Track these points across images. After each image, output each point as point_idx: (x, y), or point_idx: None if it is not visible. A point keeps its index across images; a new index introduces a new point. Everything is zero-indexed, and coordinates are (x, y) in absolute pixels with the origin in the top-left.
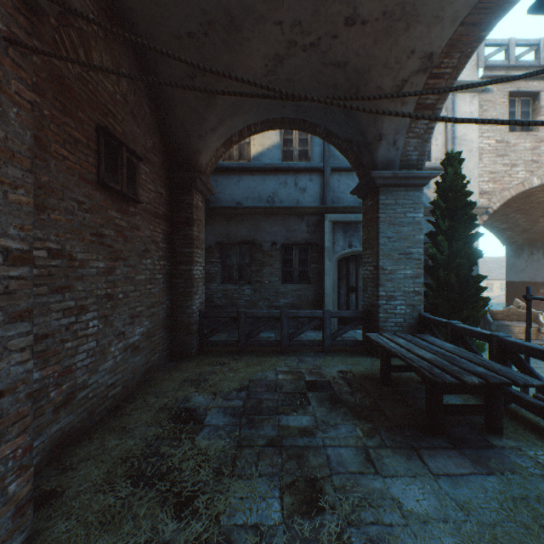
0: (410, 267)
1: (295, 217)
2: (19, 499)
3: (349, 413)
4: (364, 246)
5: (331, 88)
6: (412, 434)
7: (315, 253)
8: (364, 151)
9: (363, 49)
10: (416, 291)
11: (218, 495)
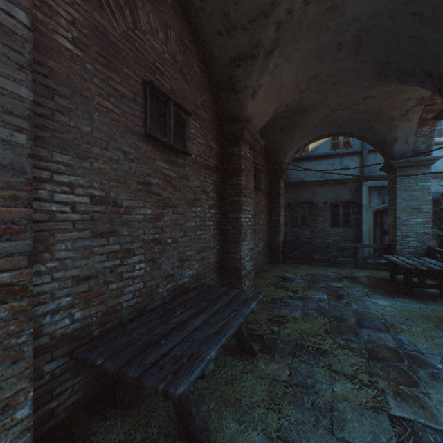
0: (420, 217)
1: (340, 185)
2: (253, 278)
3: (363, 286)
4: (388, 204)
5: (359, 120)
6: (394, 293)
7: (355, 208)
8: (385, 147)
9: (376, 104)
10: (425, 233)
11: (304, 292)
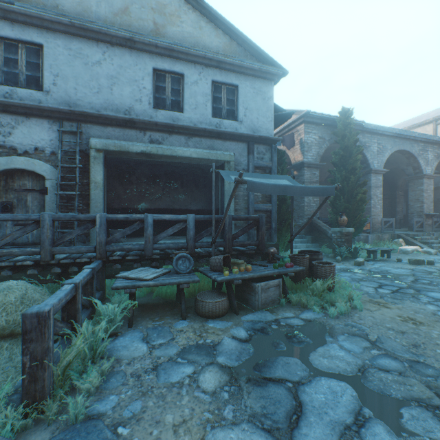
0: None
1: None
2: None
3: None
4: None
5: None
6: None
7: None
8: None
9: None
10: None
11: None
